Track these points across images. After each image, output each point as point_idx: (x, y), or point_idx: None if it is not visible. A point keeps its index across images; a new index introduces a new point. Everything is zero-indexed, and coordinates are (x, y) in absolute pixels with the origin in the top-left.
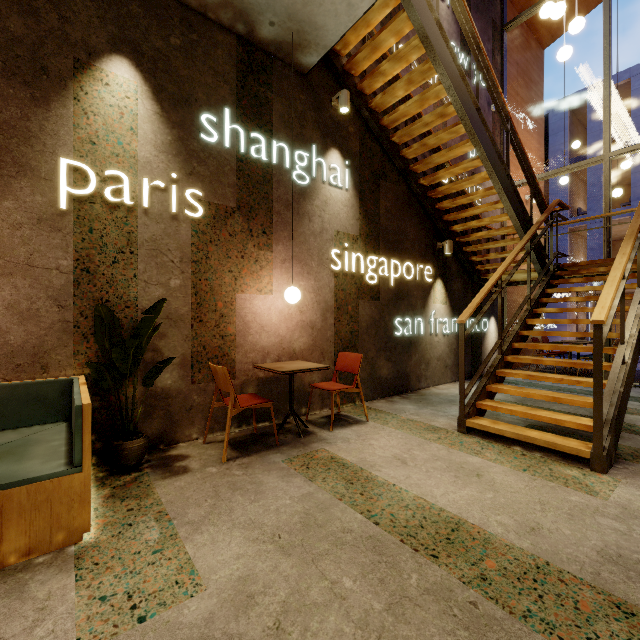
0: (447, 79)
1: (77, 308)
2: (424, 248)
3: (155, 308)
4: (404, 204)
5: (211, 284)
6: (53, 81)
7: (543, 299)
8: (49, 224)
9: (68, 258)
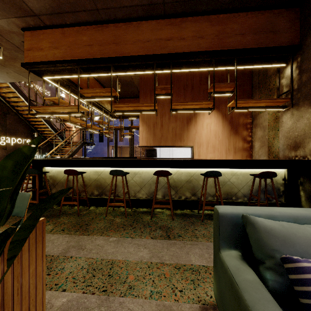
0: (24, 99)
1: None
2: (27, 134)
3: None
4: (18, 121)
5: None
6: None
7: (58, 150)
8: None
9: None
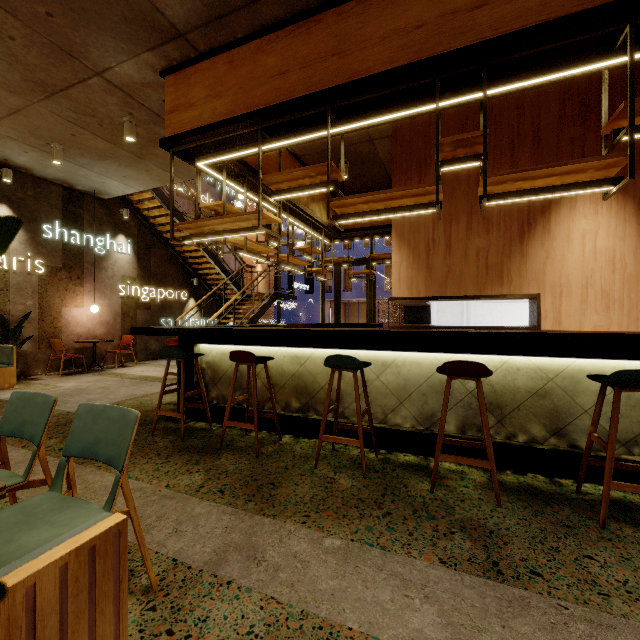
0: (175, 218)
1: None
2: (182, 282)
3: (27, 315)
4: (167, 259)
5: (49, 303)
6: None
7: (231, 311)
8: None
9: None
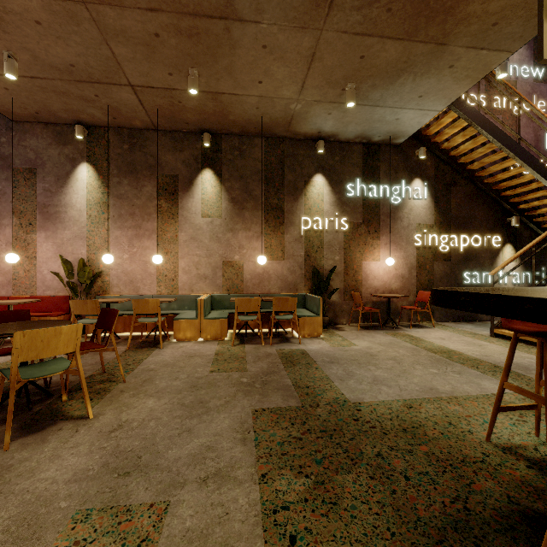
0: (487, 134)
1: (305, 269)
2: (492, 224)
3: (333, 269)
4: (472, 197)
5: (351, 258)
6: (299, 191)
7: None
8: (298, 241)
9: (303, 252)
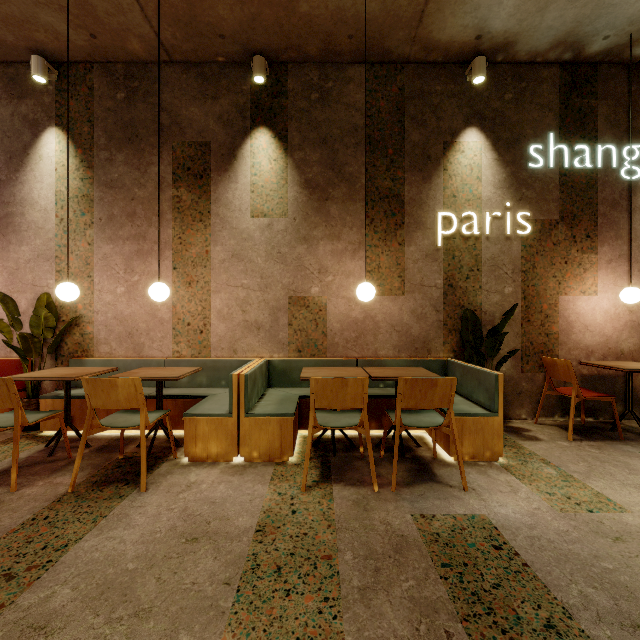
0: None
1: (445, 312)
2: None
3: (510, 311)
4: None
5: (537, 289)
6: (433, 163)
7: None
8: (431, 257)
9: (440, 278)
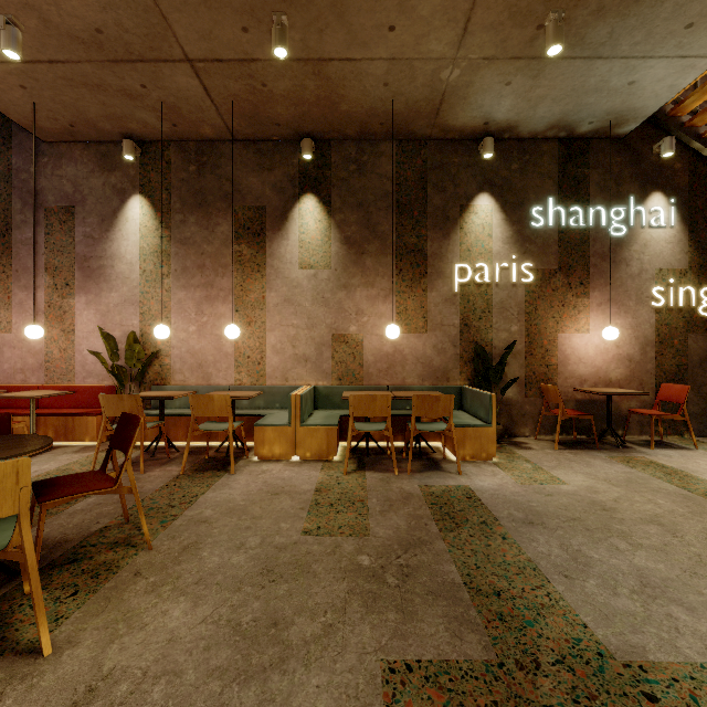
0: None
1: (462, 347)
2: None
3: (510, 346)
4: None
5: (538, 328)
6: (451, 223)
7: None
8: (449, 301)
9: (458, 319)
